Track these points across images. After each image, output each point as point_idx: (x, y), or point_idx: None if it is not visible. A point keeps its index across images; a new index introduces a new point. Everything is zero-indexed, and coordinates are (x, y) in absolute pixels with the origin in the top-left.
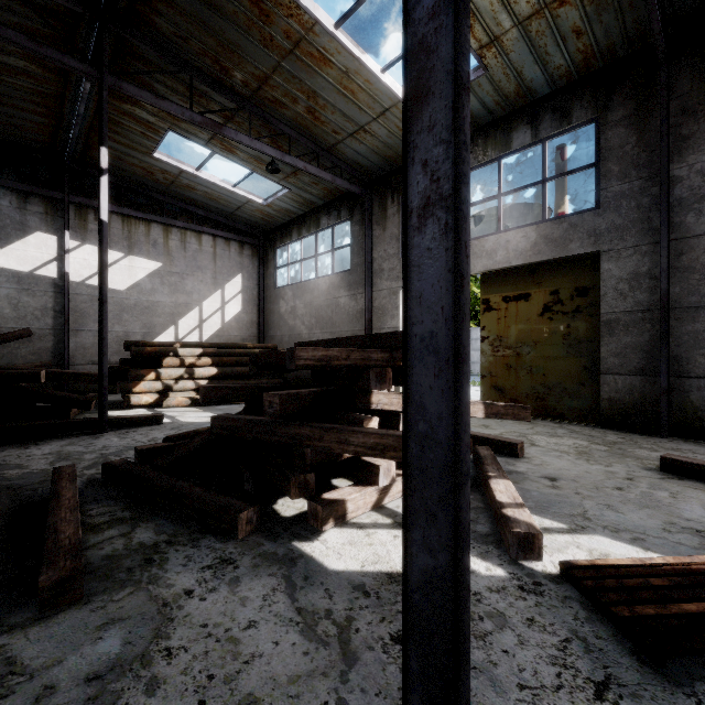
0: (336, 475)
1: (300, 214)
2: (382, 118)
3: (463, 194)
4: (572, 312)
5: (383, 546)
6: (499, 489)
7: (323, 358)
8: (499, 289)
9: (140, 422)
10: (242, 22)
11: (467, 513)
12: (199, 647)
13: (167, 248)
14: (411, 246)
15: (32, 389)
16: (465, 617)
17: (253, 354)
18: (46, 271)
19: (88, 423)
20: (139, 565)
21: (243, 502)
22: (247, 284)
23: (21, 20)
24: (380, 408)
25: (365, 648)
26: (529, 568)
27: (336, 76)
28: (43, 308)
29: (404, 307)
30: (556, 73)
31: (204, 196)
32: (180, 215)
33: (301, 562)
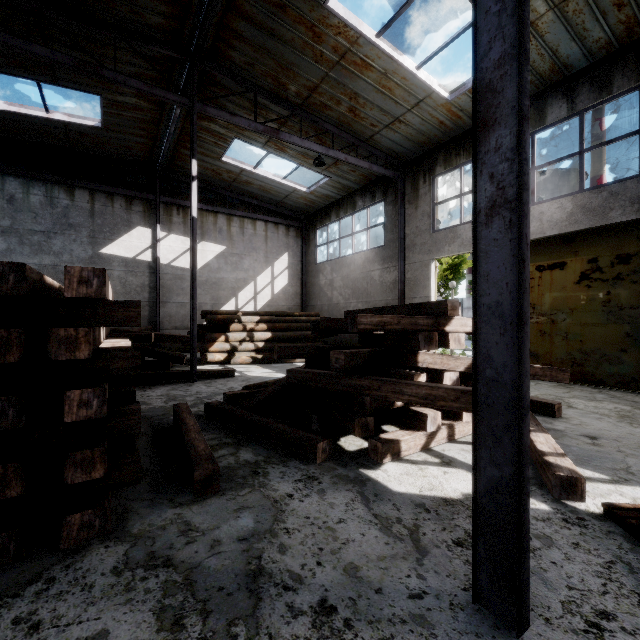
0: (384, 422)
1: (338, 198)
2: (416, 108)
3: (524, 198)
4: (612, 279)
5: (436, 479)
6: (539, 441)
7: (379, 323)
8: (532, 258)
9: (218, 375)
10: (298, 45)
11: (527, 438)
12: (308, 530)
13: (230, 234)
14: (479, 237)
15: (144, 347)
16: (525, 516)
17: (300, 321)
18: (144, 256)
19: (183, 374)
20: (249, 475)
21: (318, 436)
22: (292, 261)
23: (136, 69)
24: (425, 366)
25: (432, 546)
26: (572, 507)
27: (376, 78)
28: (142, 286)
29: (474, 283)
30: (595, 46)
31: (258, 189)
32: (239, 206)
33: (369, 483)
